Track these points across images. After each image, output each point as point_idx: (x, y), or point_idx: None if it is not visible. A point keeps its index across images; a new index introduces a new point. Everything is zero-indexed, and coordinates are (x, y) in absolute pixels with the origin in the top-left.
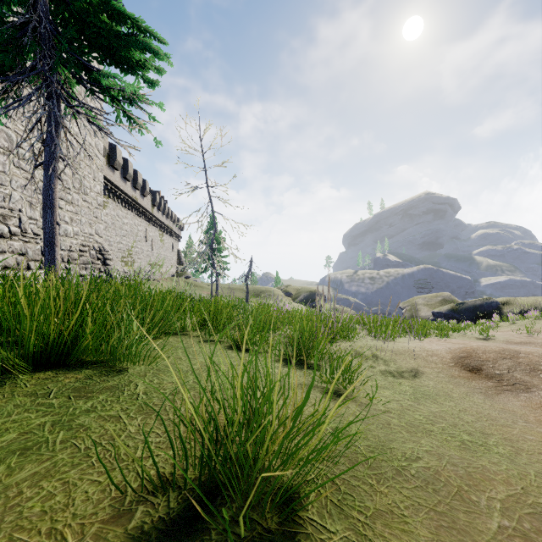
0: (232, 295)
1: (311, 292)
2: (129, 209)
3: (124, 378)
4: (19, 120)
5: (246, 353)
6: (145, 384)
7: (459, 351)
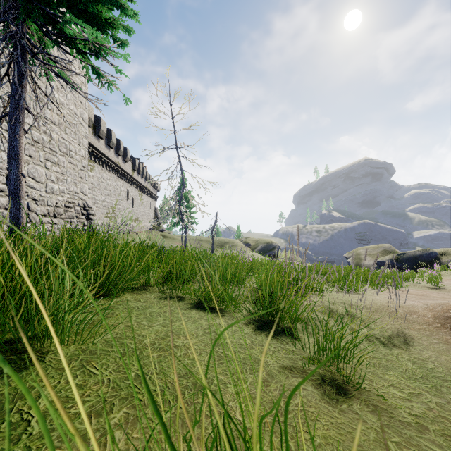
0: (198, 246)
1: (267, 243)
2: (112, 172)
3: (28, 376)
4: (6, 87)
5: (212, 314)
6: (55, 389)
7: (441, 309)
